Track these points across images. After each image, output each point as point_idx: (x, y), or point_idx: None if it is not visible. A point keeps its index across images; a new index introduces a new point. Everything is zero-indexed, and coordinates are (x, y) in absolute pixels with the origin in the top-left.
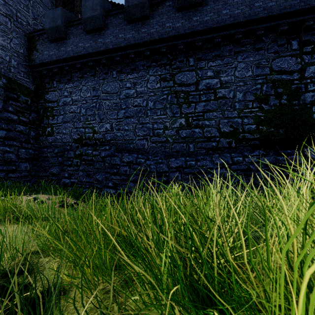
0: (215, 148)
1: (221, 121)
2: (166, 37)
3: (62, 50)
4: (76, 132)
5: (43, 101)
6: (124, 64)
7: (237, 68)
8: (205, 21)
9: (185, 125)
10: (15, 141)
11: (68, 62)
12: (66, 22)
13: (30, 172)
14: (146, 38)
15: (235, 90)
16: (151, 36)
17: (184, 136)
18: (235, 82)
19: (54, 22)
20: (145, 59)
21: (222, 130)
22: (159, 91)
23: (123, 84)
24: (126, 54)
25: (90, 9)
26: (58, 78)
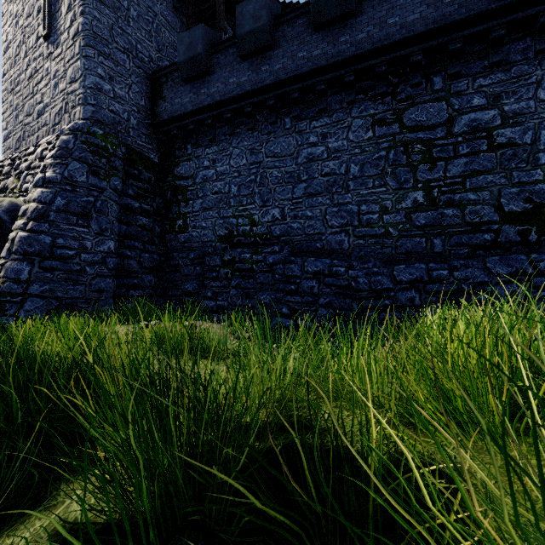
0: (491, 245)
1: (504, 192)
2: (387, 44)
3: (203, 93)
4: (223, 224)
5: (171, 178)
6: (305, 103)
7: (542, 83)
8: (471, 0)
9: (424, 203)
10: (136, 240)
11: (212, 112)
12: (209, 47)
13: (155, 289)
14: (348, 51)
15: (536, 128)
16: (359, 47)
17: (422, 223)
18: (536, 113)
19: (192, 49)
20: (345, 90)
21: (507, 208)
22: (370, 145)
23: (304, 139)
24: (310, 86)
25: (250, 18)
26: (195, 140)
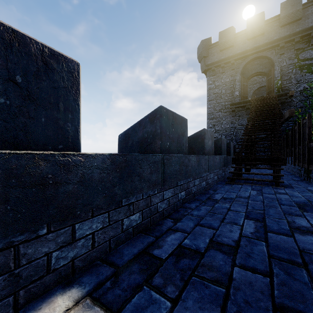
0: None
1: None
2: None
3: None
4: None
5: None
6: None
7: None
8: None
9: None
10: None
11: None
12: None
13: None
14: None
15: None
16: None
17: None
18: None
19: None
20: None
21: None
22: None
23: None
24: None
25: None
26: None
